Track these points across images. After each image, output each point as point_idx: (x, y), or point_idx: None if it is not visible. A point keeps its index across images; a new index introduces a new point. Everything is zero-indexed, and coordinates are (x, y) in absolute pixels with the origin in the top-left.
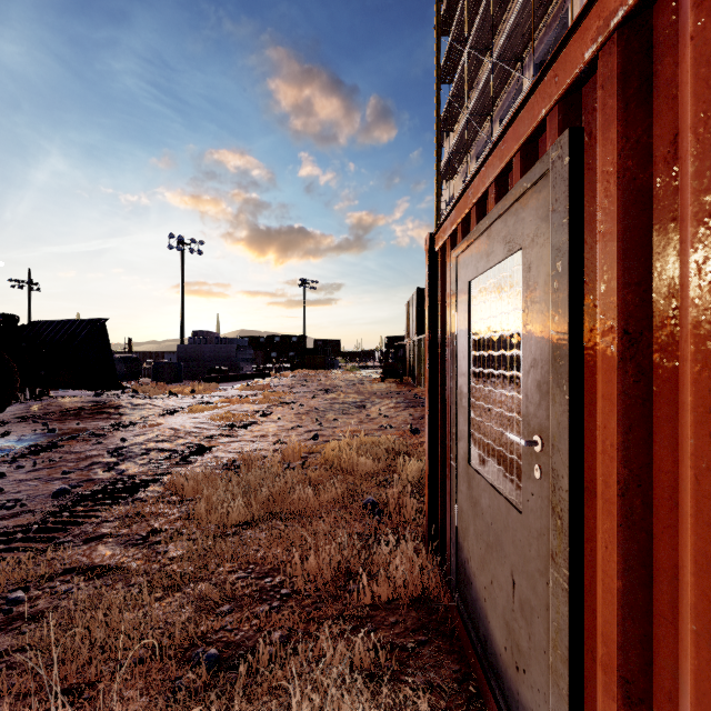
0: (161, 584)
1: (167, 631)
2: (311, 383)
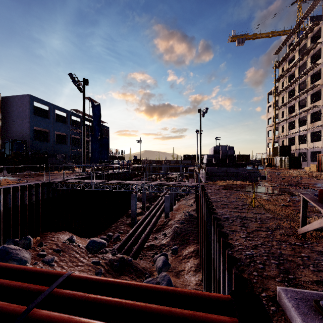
0: None
1: None
2: None
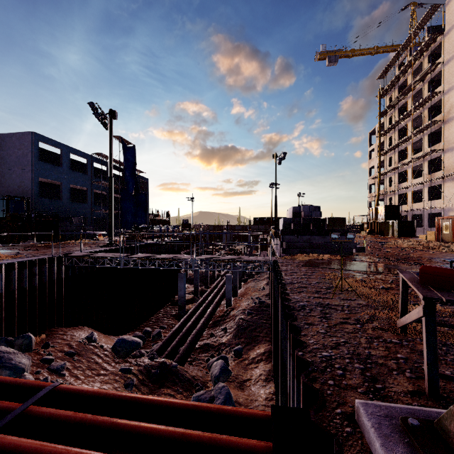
0: None
1: None
2: None
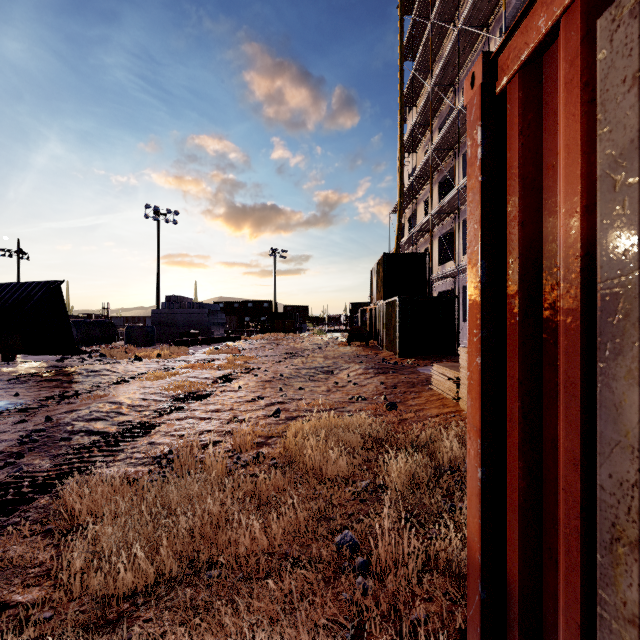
0: None
1: None
2: (279, 347)
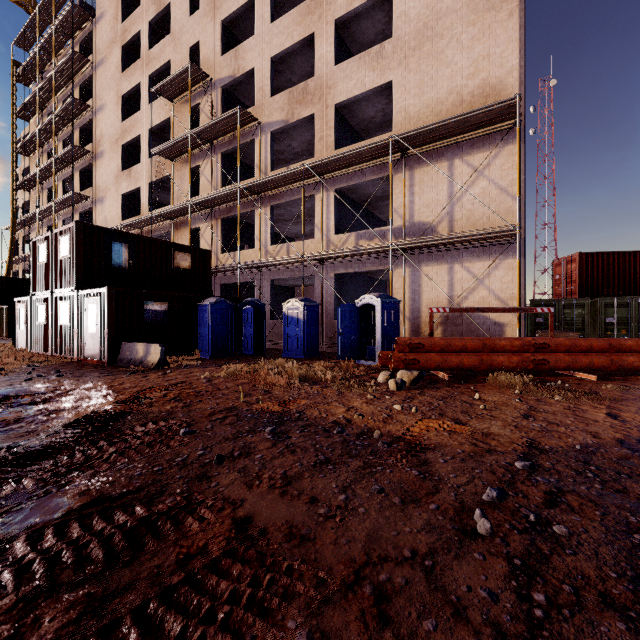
0: None
1: None
2: None
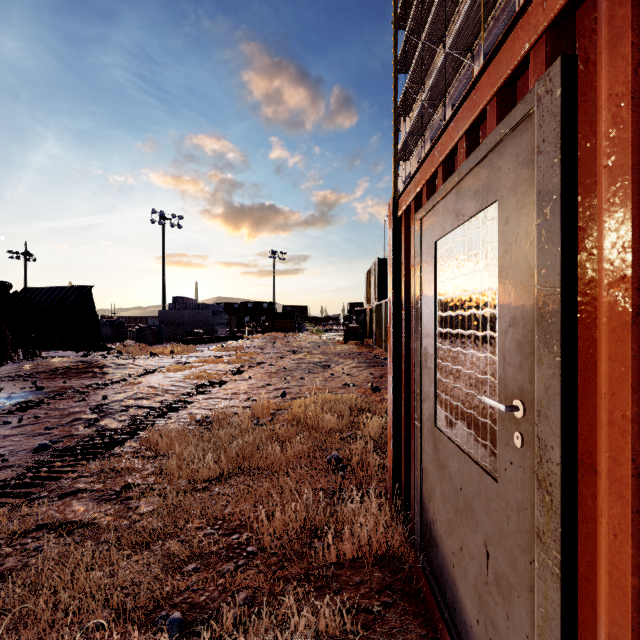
0: (130, 542)
1: (132, 592)
2: (280, 345)
